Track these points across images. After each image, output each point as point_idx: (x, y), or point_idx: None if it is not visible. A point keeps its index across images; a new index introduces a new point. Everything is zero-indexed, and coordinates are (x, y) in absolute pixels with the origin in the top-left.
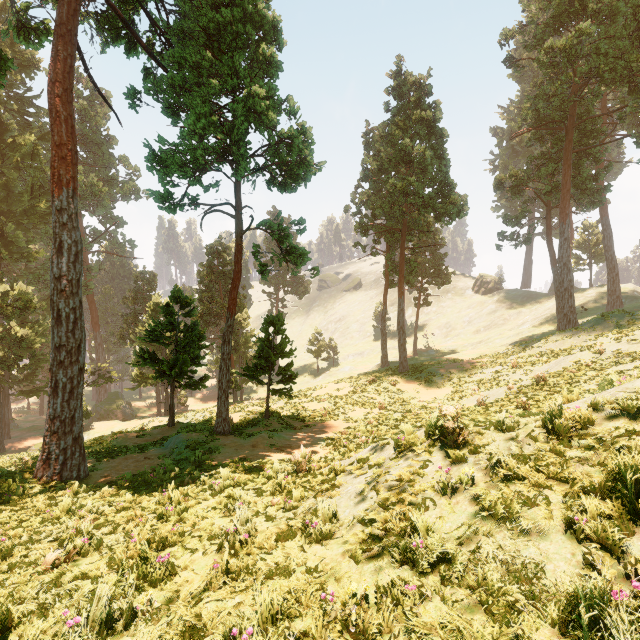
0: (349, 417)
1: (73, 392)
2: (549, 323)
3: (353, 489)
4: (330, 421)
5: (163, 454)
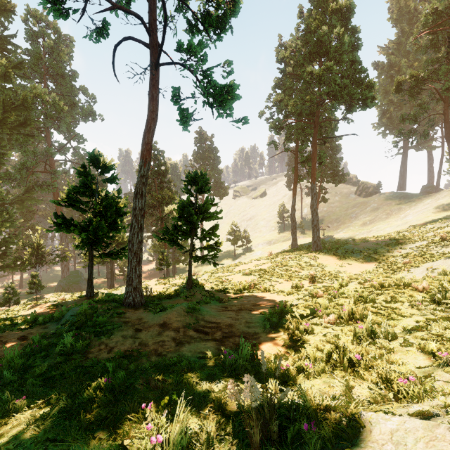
0: (278, 289)
1: None
2: (434, 213)
3: None
4: (259, 293)
5: (43, 333)
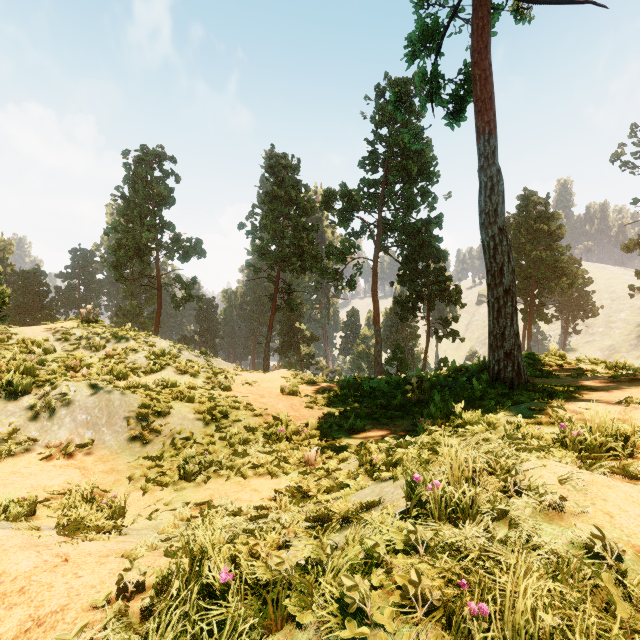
0: None
1: None
2: None
3: None
4: None
5: None
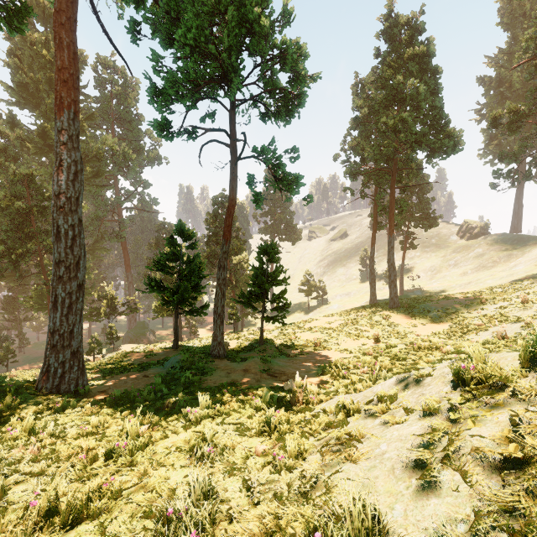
0: (343, 347)
1: (72, 307)
2: None
3: (394, 452)
4: (323, 350)
5: (160, 373)
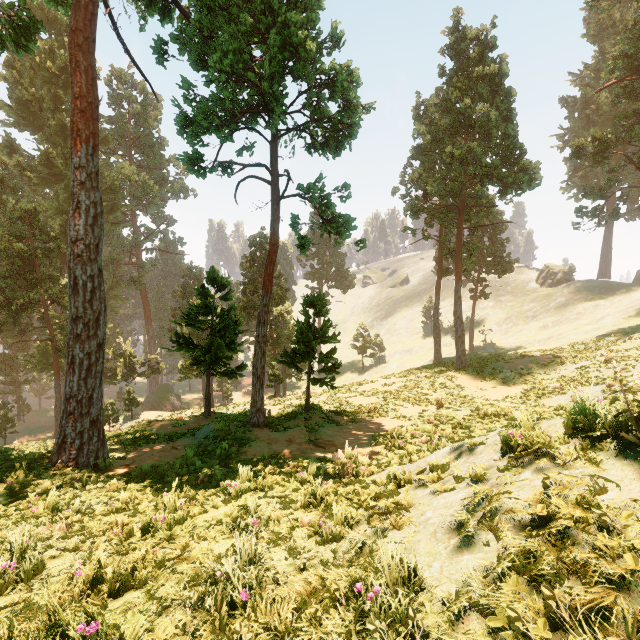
0: (401, 414)
1: (91, 370)
2: (639, 315)
3: (438, 518)
4: (379, 418)
5: (191, 445)
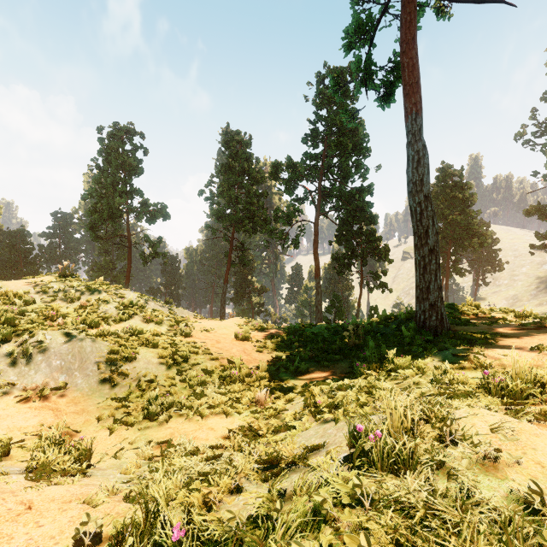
0: None
1: None
2: None
3: None
4: None
5: None
